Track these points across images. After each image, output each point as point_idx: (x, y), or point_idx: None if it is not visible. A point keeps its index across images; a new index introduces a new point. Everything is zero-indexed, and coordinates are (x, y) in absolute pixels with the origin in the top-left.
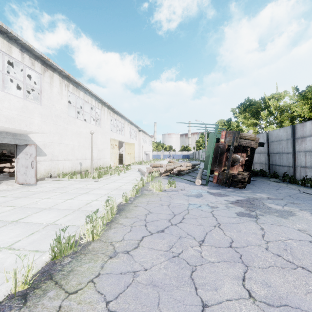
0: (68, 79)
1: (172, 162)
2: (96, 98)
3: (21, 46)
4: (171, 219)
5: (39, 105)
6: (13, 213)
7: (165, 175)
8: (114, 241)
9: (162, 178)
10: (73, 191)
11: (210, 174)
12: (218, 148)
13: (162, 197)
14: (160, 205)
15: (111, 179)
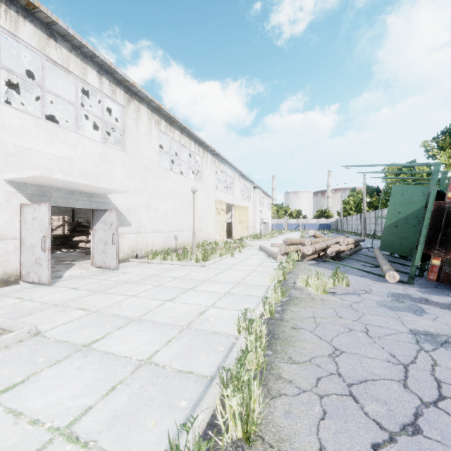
0: (160, 113)
1: (318, 236)
2: (196, 139)
3: (98, 66)
4: (408, 381)
5: (122, 152)
6: (85, 326)
7: (311, 259)
8: (300, 450)
9: (307, 263)
10: (171, 284)
11: (421, 263)
12: (442, 212)
13: (337, 308)
14: (346, 330)
15: (224, 263)
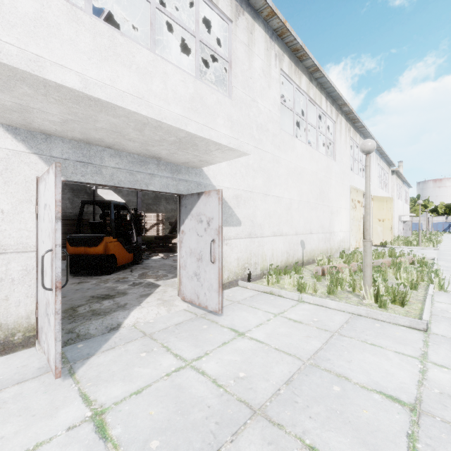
0: (281, 43)
1: None
2: (328, 94)
3: None
4: None
5: (227, 98)
6: None
7: None
8: None
9: None
10: None
11: None
12: None
13: None
14: None
15: None
